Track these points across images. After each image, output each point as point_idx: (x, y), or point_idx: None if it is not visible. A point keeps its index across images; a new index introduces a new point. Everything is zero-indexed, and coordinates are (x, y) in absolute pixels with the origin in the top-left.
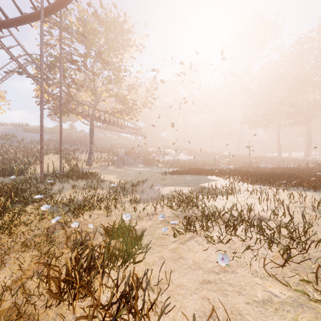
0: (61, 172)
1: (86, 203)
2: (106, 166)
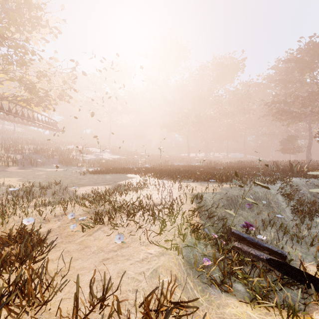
0: None
1: None
2: (4, 167)
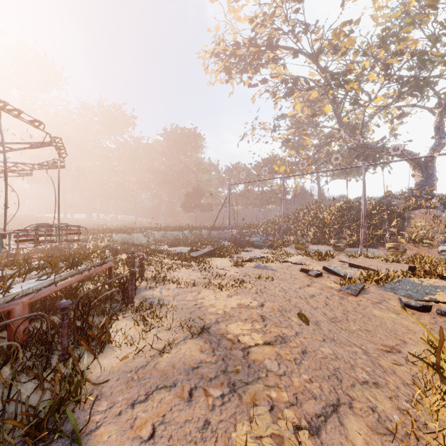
0: None
1: None
2: None
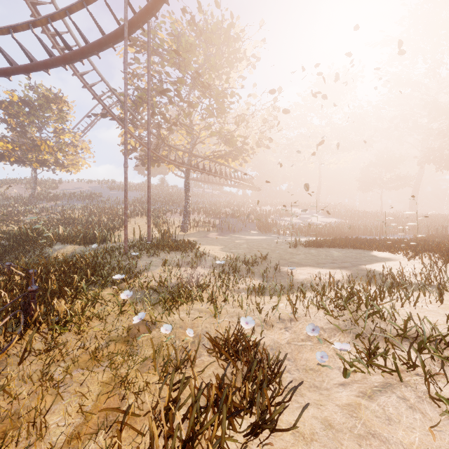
0: (149, 240)
1: (181, 292)
2: (206, 233)
